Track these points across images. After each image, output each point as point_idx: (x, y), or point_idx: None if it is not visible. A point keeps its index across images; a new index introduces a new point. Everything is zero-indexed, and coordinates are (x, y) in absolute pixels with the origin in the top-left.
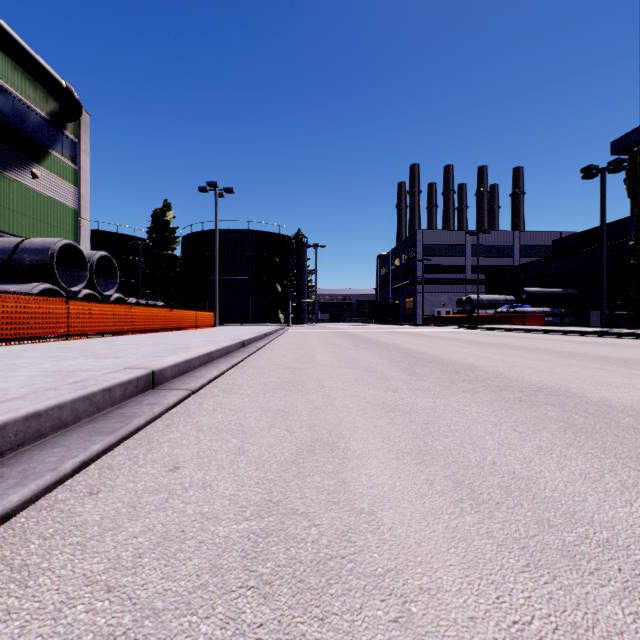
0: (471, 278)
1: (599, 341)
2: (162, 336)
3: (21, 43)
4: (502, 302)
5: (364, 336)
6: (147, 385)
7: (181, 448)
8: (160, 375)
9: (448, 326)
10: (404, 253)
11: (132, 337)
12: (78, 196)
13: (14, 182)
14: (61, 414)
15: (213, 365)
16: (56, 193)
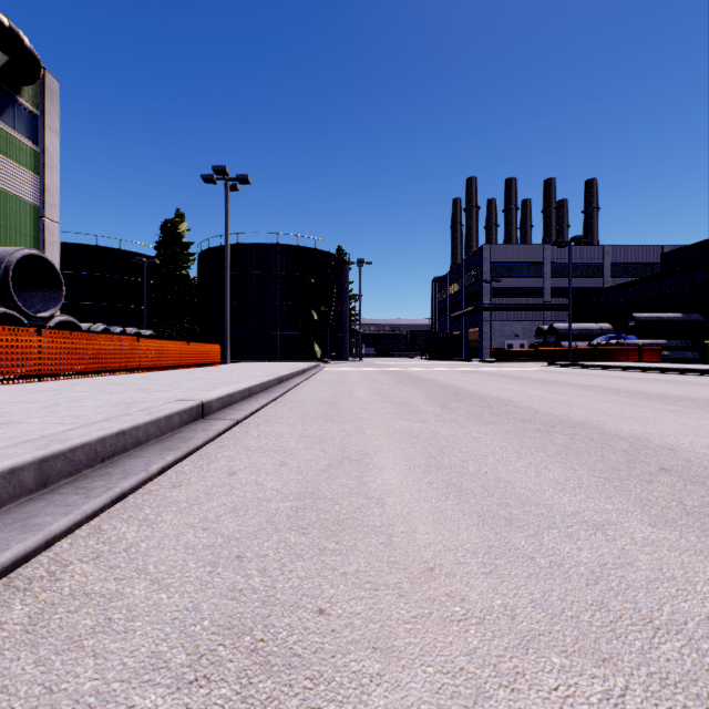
0: (550, 303)
1: None
2: (77, 386)
3: None
4: (596, 332)
5: (436, 380)
6: None
7: None
8: None
9: (528, 362)
10: (466, 274)
11: (8, 389)
12: (40, 188)
13: None
14: None
15: None
16: (3, 180)
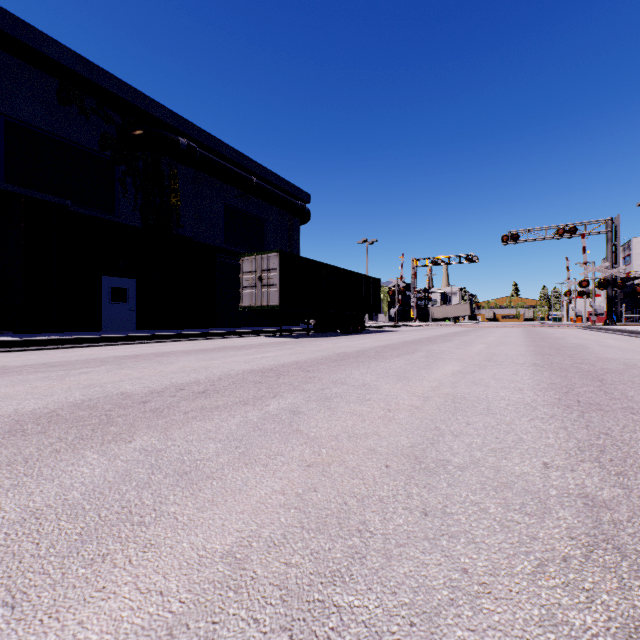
0: None
1: (193, 347)
2: None
3: None
4: None
5: (607, 501)
6: None
7: None
8: None
9: None
10: None
11: None
12: None
13: None
14: None
15: None
16: None
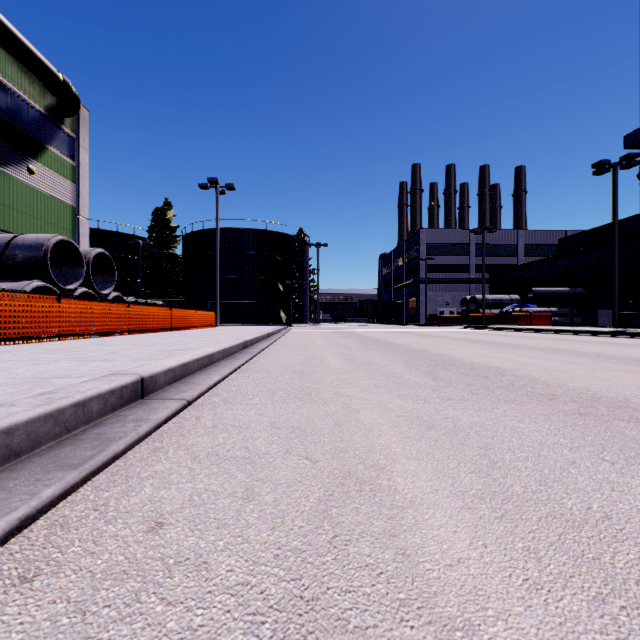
0: (475, 277)
1: (618, 341)
2: (160, 336)
3: (16, 34)
4: (507, 302)
5: (370, 336)
6: (134, 395)
7: (168, 488)
8: (151, 382)
9: (452, 326)
10: (407, 252)
11: (128, 337)
12: (76, 193)
13: (10, 178)
14: (10, 440)
15: (213, 369)
16: (53, 190)
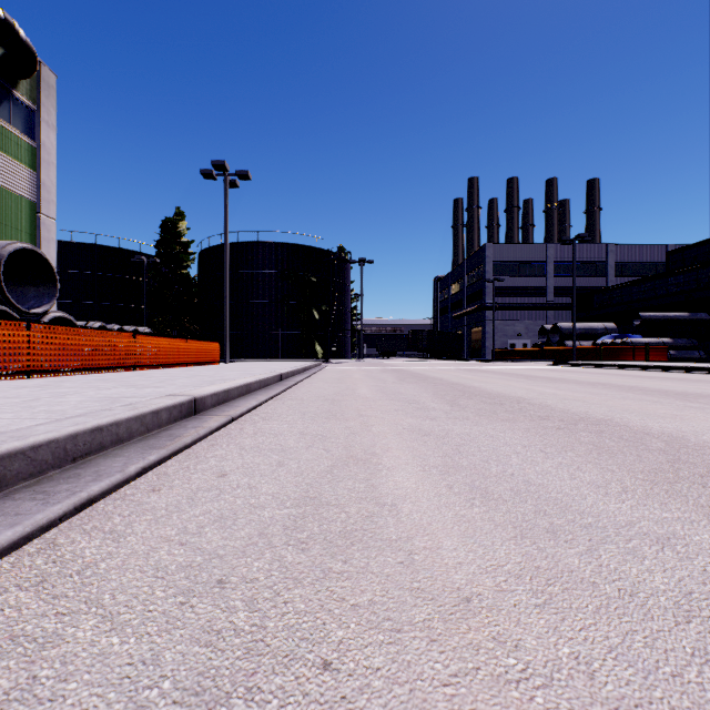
0: (553, 303)
1: None
2: (66, 382)
3: None
4: (600, 331)
5: (441, 378)
6: None
7: None
8: None
9: (532, 362)
10: (469, 273)
11: None
12: (37, 183)
13: None
14: None
15: None
16: None
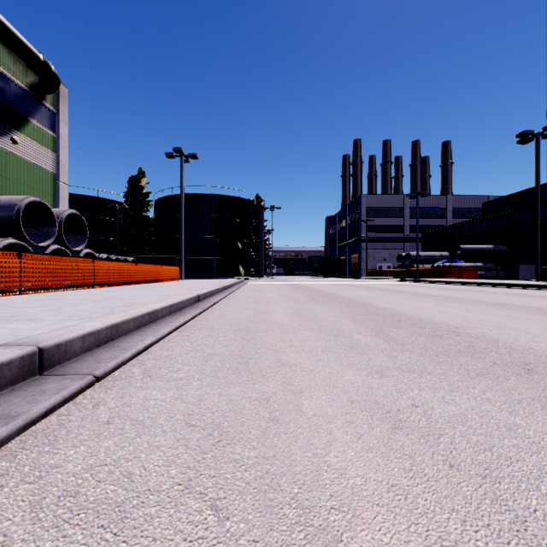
0: (409, 237)
1: None
2: (122, 290)
3: None
4: (438, 258)
5: (317, 289)
6: (26, 371)
7: None
8: (57, 352)
9: (390, 279)
10: (349, 215)
11: (91, 291)
12: (57, 161)
13: None
14: None
15: (153, 327)
16: (36, 158)
